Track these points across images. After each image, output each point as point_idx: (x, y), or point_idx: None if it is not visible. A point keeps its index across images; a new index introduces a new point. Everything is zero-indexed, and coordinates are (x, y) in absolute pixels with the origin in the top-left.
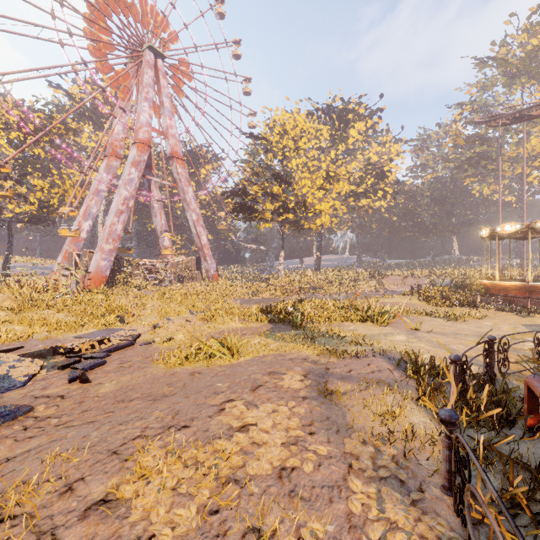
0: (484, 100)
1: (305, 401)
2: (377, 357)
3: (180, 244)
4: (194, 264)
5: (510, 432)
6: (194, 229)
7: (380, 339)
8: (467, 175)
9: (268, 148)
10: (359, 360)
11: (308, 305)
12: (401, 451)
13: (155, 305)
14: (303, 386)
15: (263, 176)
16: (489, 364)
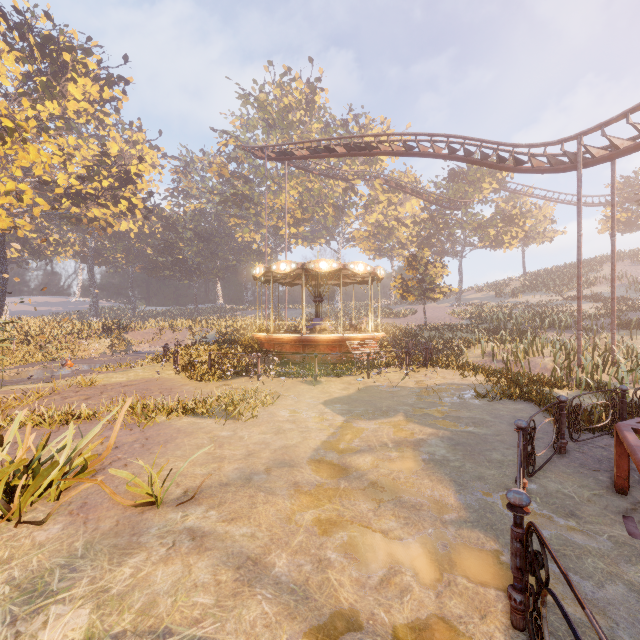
0: (247, 139)
1: None
2: None
3: None
4: None
5: None
6: None
7: None
8: (232, 215)
9: None
10: None
11: None
12: None
13: None
14: None
15: None
16: None
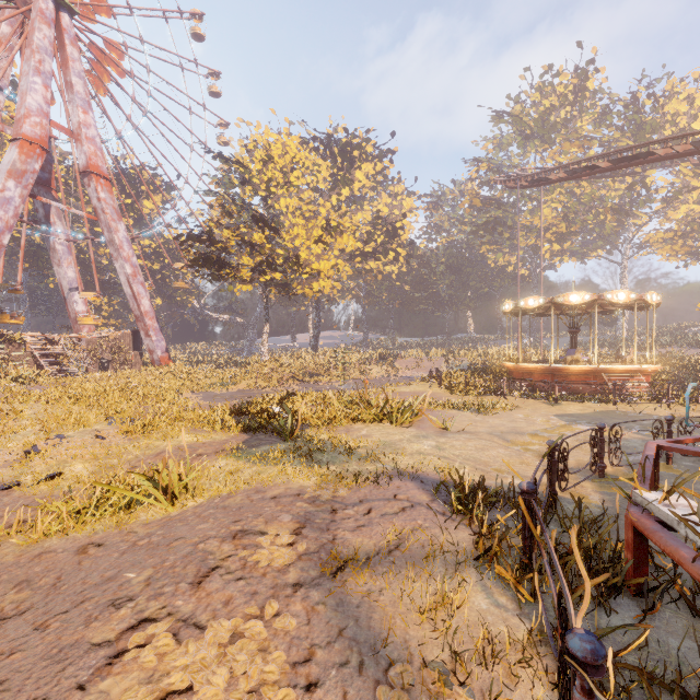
0: (500, 160)
1: (297, 593)
2: (405, 480)
3: (106, 310)
4: (129, 341)
5: (613, 600)
6: (128, 288)
7: (404, 448)
8: (484, 242)
9: (246, 179)
10: (381, 489)
11: (302, 399)
12: (479, 696)
13: (41, 411)
14: (294, 556)
15: (239, 218)
16: (551, 480)
